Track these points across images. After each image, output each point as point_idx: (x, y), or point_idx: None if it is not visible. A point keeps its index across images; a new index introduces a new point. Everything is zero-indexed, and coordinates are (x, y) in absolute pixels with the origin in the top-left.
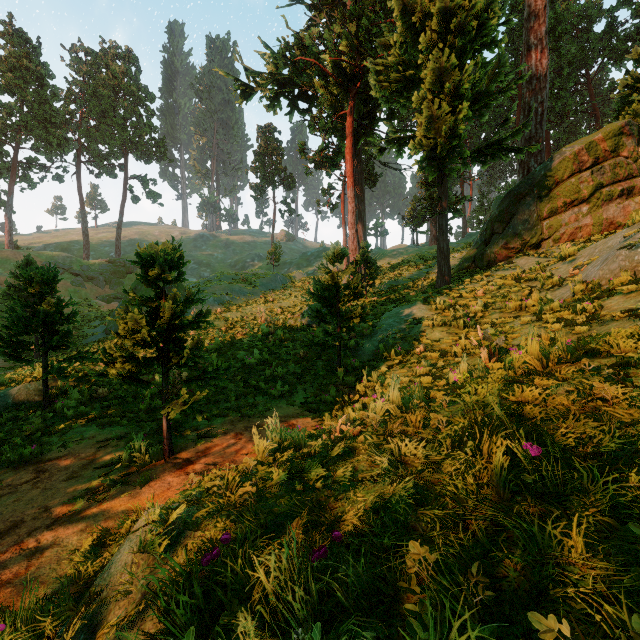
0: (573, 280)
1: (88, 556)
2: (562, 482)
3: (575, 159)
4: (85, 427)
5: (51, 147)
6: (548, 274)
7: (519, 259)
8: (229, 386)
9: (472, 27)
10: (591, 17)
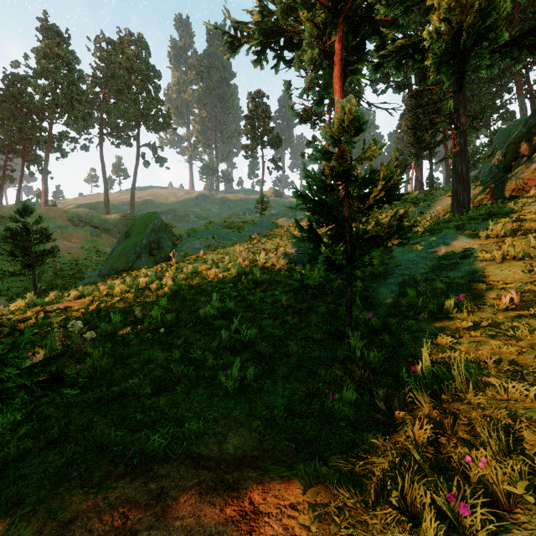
0: None
1: None
2: None
3: None
4: None
5: (77, 120)
6: None
7: None
8: (160, 357)
9: None
10: None
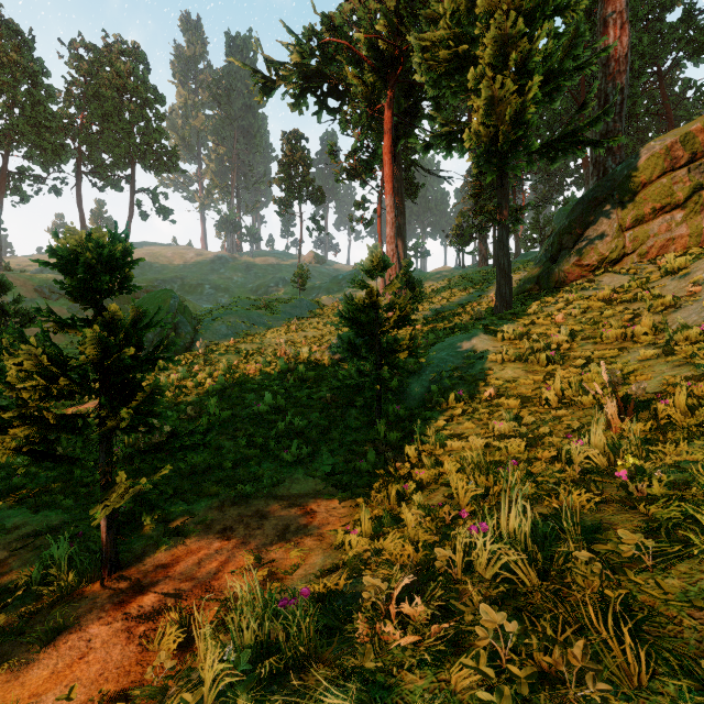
0: None
1: None
2: None
3: (667, 155)
4: (12, 509)
5: (45, 155)
6: (657, 292)
7: (601, 277)
8: (227, 445)
9: None
10: (664, 5)
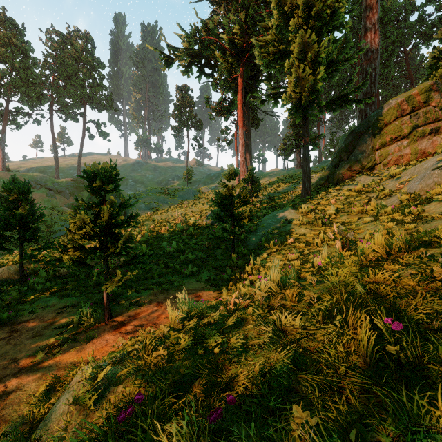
0: (400, 191)
1: (41, 399)
2: (421, 353)
3: (398, 108)
4: (49, 297)
5: (32, 100)
6: (381, 188)
7: (359, 178)
8: (154, 267)
9: (327, 14)
10: (407, 11)
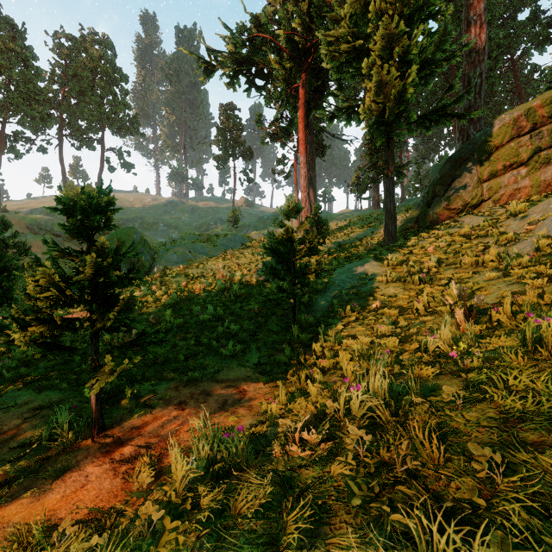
0: (537, 234)
1: None
2: None
3: (514, 125)
4: (21, 391)
5: (35, 121)
6: (502, 230)
7: (463, 218)
8: (180, 344)
9: None
10: (516, 7)
